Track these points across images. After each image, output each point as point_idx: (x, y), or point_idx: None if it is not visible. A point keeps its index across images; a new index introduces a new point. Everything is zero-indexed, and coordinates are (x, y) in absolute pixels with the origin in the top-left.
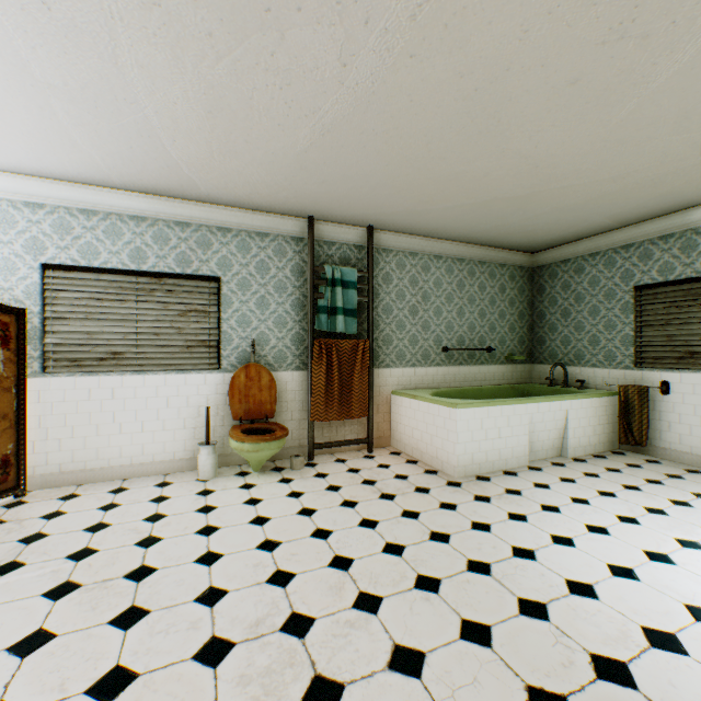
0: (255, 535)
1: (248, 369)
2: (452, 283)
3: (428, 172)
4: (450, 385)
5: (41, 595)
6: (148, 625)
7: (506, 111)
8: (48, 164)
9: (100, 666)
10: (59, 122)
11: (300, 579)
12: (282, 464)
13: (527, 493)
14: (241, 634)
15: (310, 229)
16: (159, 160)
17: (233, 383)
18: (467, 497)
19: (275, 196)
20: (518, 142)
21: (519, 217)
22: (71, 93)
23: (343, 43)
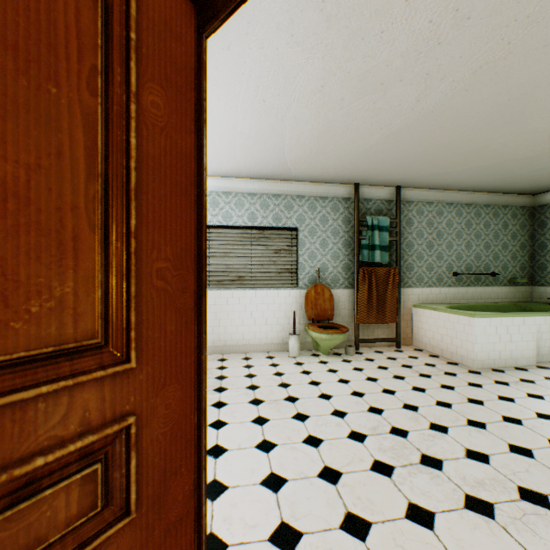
0: (345, 388)
1: (315, 287)
2: (461, 223)
3: (456, 149)
4: (459, 301)
5: (247, 402)
6: (313, 421)
7: (530, 108)
8: (213, 169)
9: (301, 433)
10: (234, 148)
11: (388, 412)
12: (338, 351)
13: (539, 382)
14: (367, 431)
15: (356, 192)
16: (276, 161)
17: (307, 296)
18: (488, 381)
19: (337, 173)
20: (536, 124)
21: (526, 170)
22: (250, 135)
23: (421, 91)
